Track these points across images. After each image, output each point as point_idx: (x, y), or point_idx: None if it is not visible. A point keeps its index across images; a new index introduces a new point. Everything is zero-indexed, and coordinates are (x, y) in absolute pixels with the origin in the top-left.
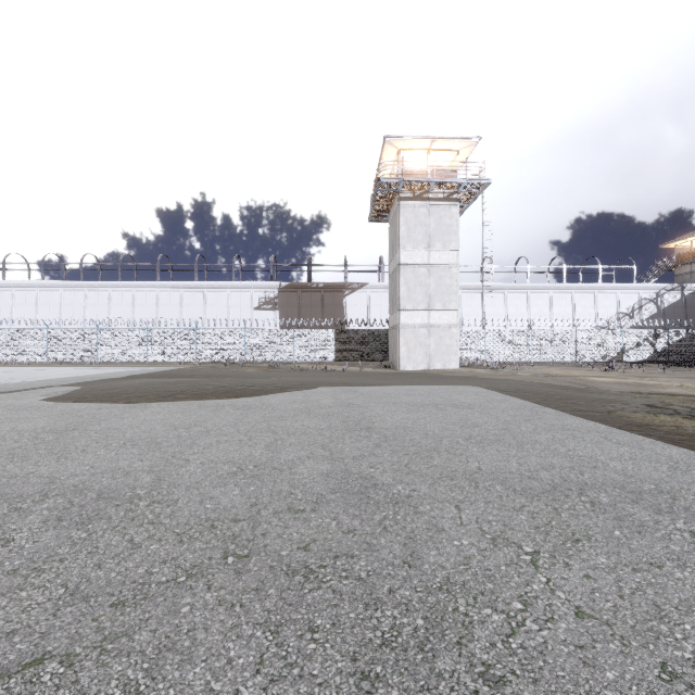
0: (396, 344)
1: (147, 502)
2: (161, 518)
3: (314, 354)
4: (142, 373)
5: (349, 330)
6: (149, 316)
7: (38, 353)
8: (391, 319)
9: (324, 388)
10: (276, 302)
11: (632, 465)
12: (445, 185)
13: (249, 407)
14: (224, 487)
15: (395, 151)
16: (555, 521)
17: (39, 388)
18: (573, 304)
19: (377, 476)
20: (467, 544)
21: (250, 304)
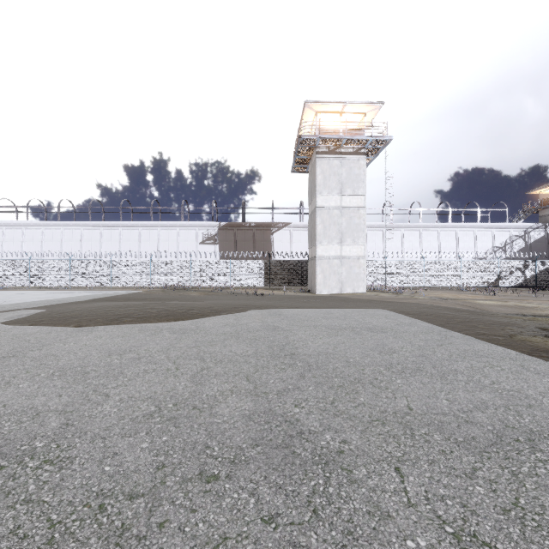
0: (314, 273)
1: (38, 461)
2: (42, 491)
3: (247, 280)
4: (103, 296)
5: (275, 261)
6: (113, 249)
7: (22, 280)
8: (310, 252)
9: (253, 311)
10: (216, 238)
11: None
12: (355, 141)
13: (184, 331)
14: (134, 436)
15: (313, 114)
16: (523, 498)
17: (9, 311)
18: (457, 240)
19: (302, 419)
20: (425, 547)
21: (195, 240)
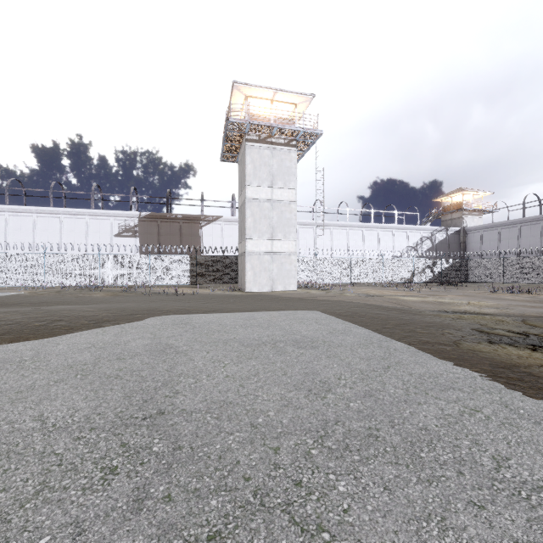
0: (244, 269)
1: None
2: None
3: (170, 278)
4: None
5: (203, 256)
6: None
7: None
8: (240, 247)
9: (153, 319)
10: (136, 230)
11: None
12: (286, 131)
13: None
14: None
15: (243, 97)
16: None
17: None
18: (379, 239)
19: None
20: None
21: (109, 231)
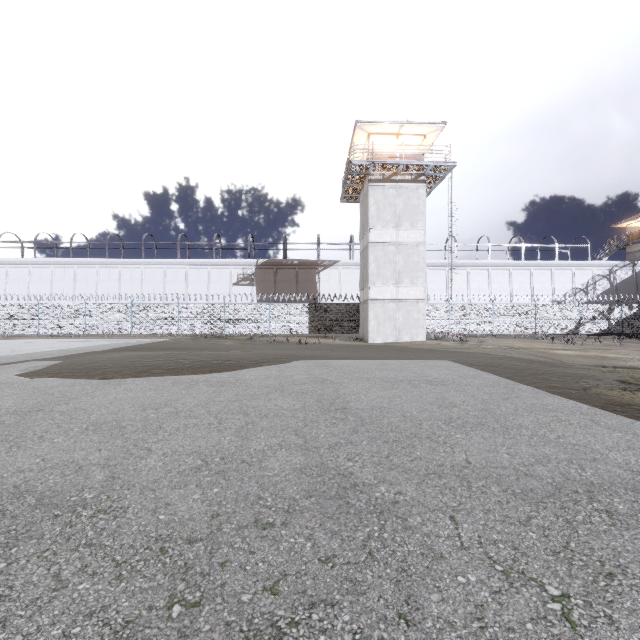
0: (367, 318)
1: (91, 511)
2: (102, 537)
3: (289, 327)
4: (125, 345)
5: (321, 305)
6: (134, 291)
7: (29, 326)
8: (361, 294)
9: (298, 362)
10: (253, 278)
11: (634, 457)
12: (413, 167)
13: (223, 384)
14: (184, 488)
15: (366, 135)
16: (574, 542)
17: (21, 362)
18: (532, 280)
19: (356, 472)
20: (475, 582)
21: (229, 280)
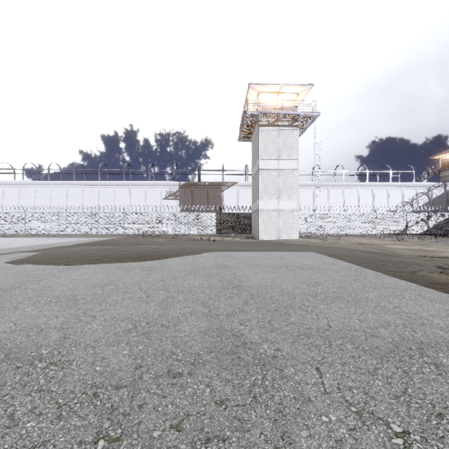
0: (257, 223)
1: (45, 363)
2: (50, 384)
3: (202, 229)
4: (86, 242)
5: (225, 213)
6: (93, 204)
7: (19, 228)
8: (253, 206)
9: (207, 253)
10: (177, 194)
11: None
12: (289, 116)
13: (152, 269)
14: (116, 345)
15: (256, 93)
16: (410, 388)
17: (10, 253)
18: (373, 196)
19: (246, 333)
20: (335, 420)
21: (160, 196)
